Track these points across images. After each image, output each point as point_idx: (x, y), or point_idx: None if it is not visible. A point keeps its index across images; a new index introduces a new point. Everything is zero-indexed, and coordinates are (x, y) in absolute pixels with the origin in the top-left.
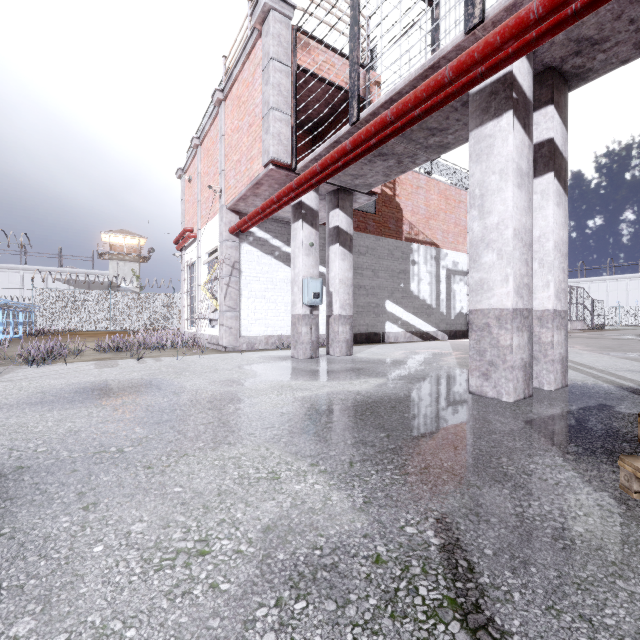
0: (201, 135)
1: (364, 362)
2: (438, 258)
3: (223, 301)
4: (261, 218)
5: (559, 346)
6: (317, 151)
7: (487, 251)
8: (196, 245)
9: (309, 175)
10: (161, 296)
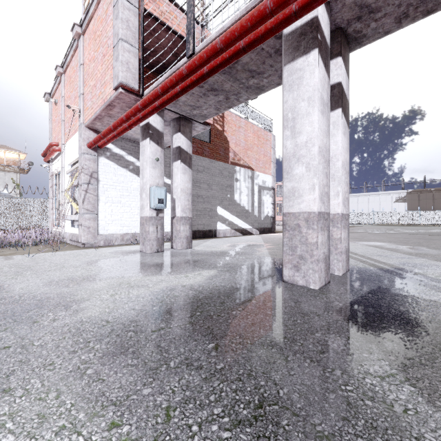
0: (64, 64)
1: (200, 254)
2: (253, 178)
3: (81, 205)
4: (115, 136)
5: (345, 241)
6: (160, 80)
7: (298, 164)
8: (61, 158)
9: (152, 97)
10: (35, 201)
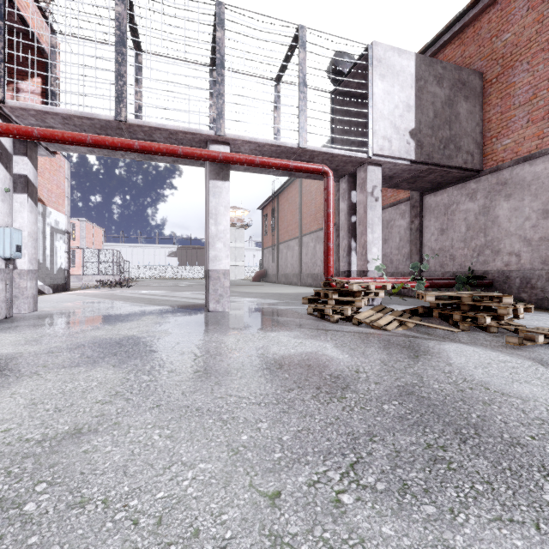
0: None
1: (83, 312)
2: (45, 215)
3: None
4: None
5: None
6: (56, 109)
7: (219, 242)
8: None
9: (72, 139)
10: None
